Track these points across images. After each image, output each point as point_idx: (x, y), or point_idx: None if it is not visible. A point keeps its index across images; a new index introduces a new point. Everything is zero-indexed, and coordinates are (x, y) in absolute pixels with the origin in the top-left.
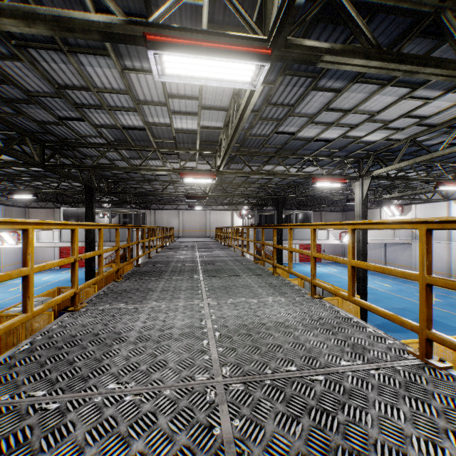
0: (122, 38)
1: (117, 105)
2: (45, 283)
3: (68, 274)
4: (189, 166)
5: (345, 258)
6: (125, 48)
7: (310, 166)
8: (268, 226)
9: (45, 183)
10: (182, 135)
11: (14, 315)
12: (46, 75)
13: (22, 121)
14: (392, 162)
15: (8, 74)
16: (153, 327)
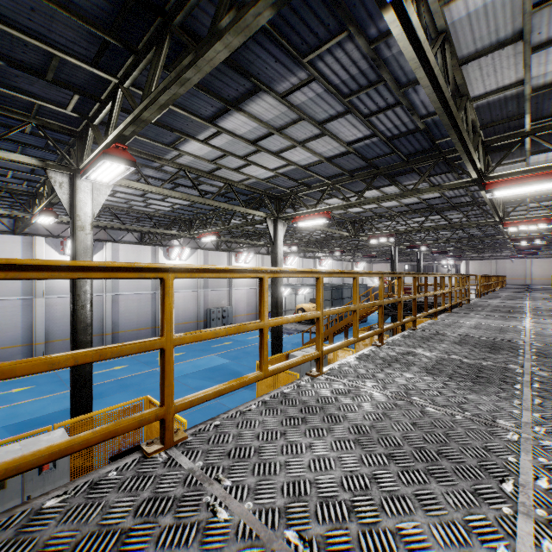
0: None
1: None
2: None
3: None
4: None
5: (444, 290)
6: None
7: None
8: (412, 273)
9: None
10: None
11: None
12: None
13: None
14: (34, 152)
15: None
16: None
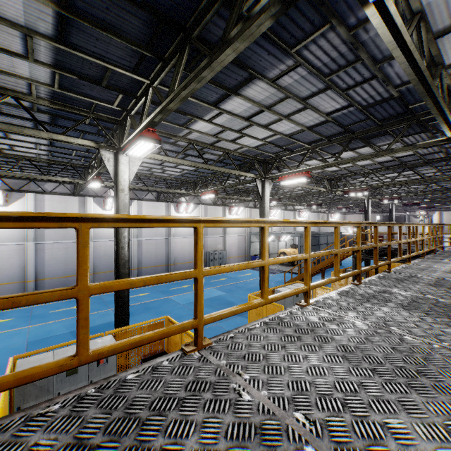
0: None
1: None
2: None
3: None
4: None
5: (417, 238)
6: None
7: (63, 72)
8: (387, 223)
9: None
10: None
11: None
12: None
13: None
14: (90, 137)
15: None
16: None
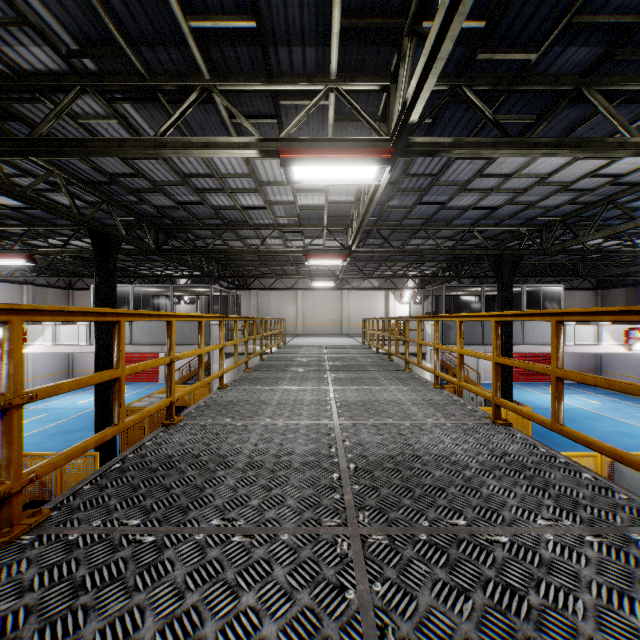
0: None
1: None
2: (76, 411)
3: None
4: None
5: None
6: None
7: None
8: None
9: (60, 241)
10: None
11: None
12: None
13: None
14: None
15: None
16: None
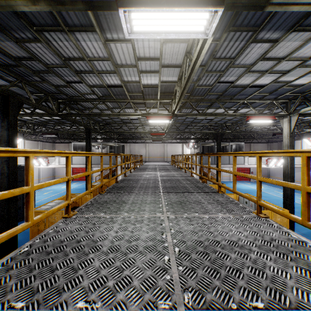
0: (100, 6)
1: (102, 69)
2: (63, 190)
3: (76, 185)
4: (153, 112)
5: (297, 184)
6: (106, 24)
7: (244, 108)
8: (214, 154)
9: (62, 127)
10: (148, 88)
11: (41, 211)
12: (56, 51)
13: (45, 86)
14: None
15: (34, 53)
16: (123, 237)
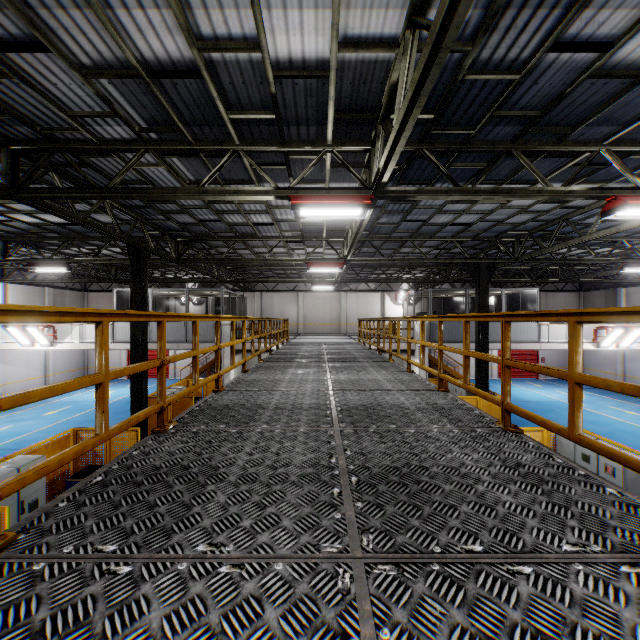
0: None
1: None
2: None
3: None
4: None
5: None
6: None
7: (577, 182)
8: None
9: (88, 249)
10: (293, 89)
11: None
12: None
13: None
14: None
15: None
16: None
